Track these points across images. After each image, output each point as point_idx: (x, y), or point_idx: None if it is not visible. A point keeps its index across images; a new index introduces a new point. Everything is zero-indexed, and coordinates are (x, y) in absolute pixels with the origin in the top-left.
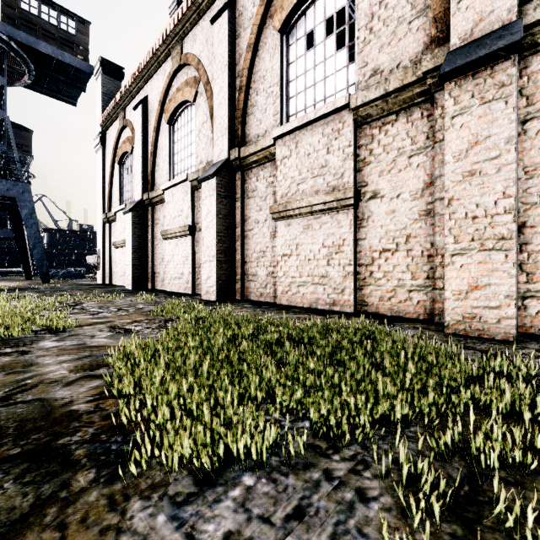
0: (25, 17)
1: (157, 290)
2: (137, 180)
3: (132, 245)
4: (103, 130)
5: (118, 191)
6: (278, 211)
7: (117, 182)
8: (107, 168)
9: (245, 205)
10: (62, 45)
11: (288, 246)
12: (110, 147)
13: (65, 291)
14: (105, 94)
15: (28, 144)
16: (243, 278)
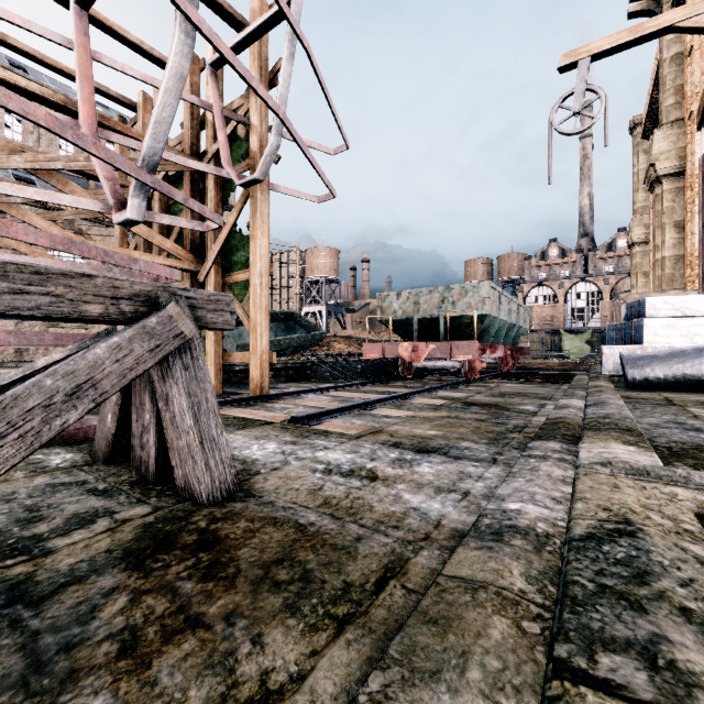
0: None
1: None
2: None
3: None
4: None
5: None
6: None
7: None
8: None
9: None
10: None
11: None
12: None
13: None
14: None
15: None
16: None
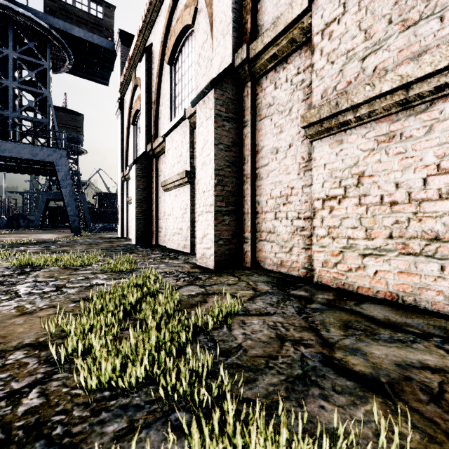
0: (63, 7)
1: (157, 247)
2: (142, 132)
3: (135, 198)
4: (121, 96)
5: (132, 150)
6: (318, 118)
7: (131, 142)
8: (125, 130)
9: (257, 130)
10: (92, 29)
11: (337, 182)
12: (126, 110)
13: (70, 246)
14: (124, 64)
15: (80, 126)
16: (253, 237)
